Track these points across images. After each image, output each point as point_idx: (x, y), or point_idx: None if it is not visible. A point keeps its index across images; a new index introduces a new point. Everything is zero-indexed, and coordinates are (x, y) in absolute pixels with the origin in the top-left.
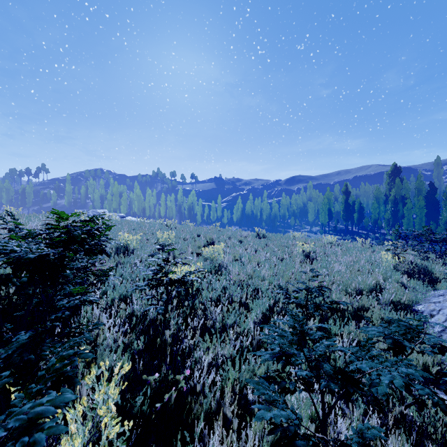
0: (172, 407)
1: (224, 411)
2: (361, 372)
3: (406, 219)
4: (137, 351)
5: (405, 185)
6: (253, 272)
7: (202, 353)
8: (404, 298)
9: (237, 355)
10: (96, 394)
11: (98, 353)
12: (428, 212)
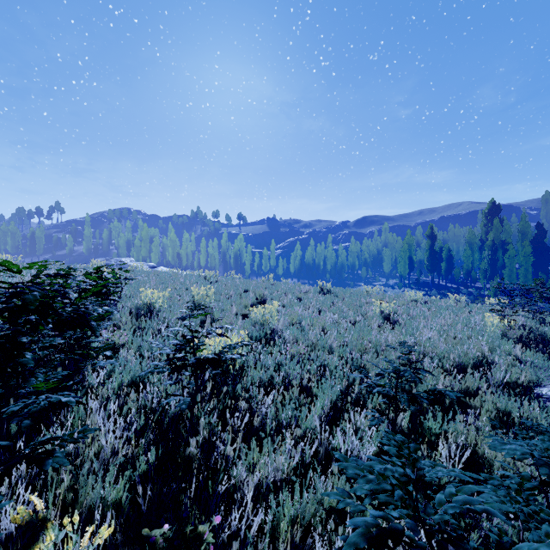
0: None
1: None
2: None
3: (508, 270)
4: (146, 471)
5: (505, 227)
6: (316, 341)
7: (243, 473)
8: (522, 378)
9: (296, 470)
10: None
11: (83, 478)
12: (535, 261)
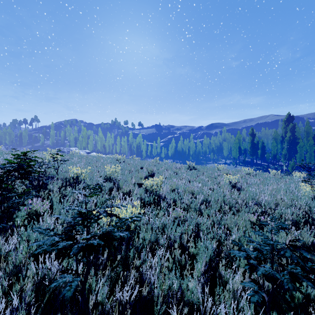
0: None
1: None
2: None
3: (299, 154)
4: None
5: (296, 129)
6: (189, 204)
7: None
8: None
9: None
10: None
11: None
12: None
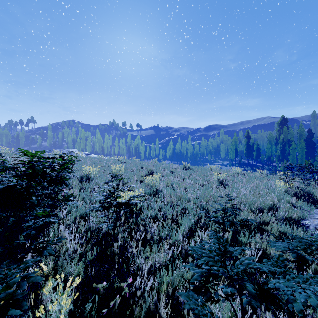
0: (117, 311)
1: (159, 311)
2: (277, 289)
3: (291, 156)
4: (91, 260)
5: (290, 131)
6: (181, 195)
7: (142, 261)
8: (294, 215)
9: (169, 261)
10: (50, 305)
11: (60, 262)
12: (307, 151)
